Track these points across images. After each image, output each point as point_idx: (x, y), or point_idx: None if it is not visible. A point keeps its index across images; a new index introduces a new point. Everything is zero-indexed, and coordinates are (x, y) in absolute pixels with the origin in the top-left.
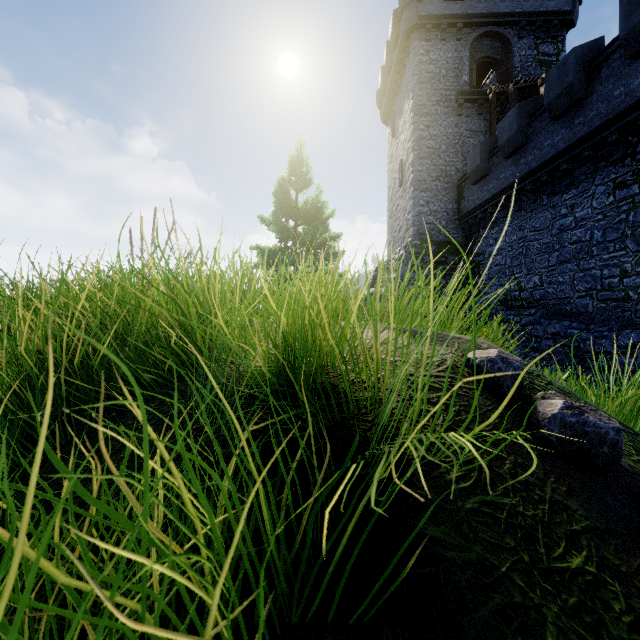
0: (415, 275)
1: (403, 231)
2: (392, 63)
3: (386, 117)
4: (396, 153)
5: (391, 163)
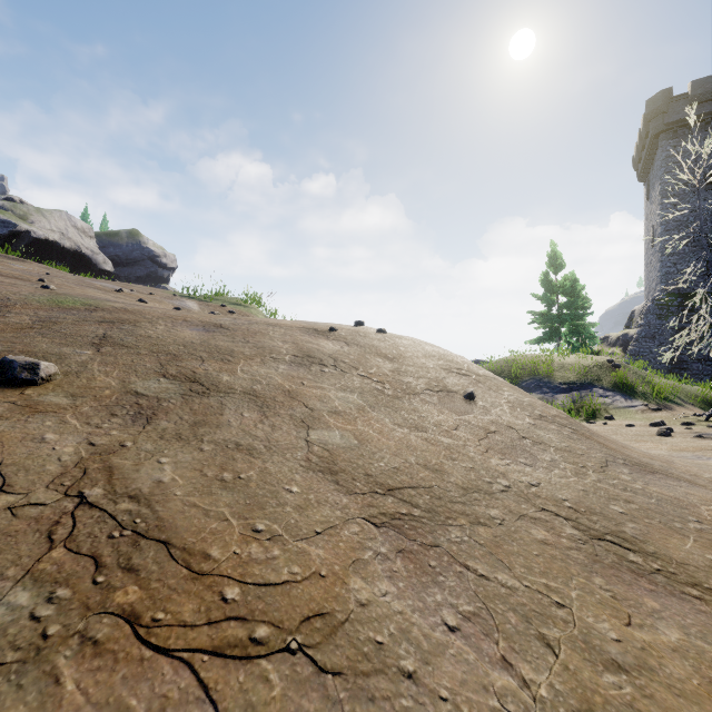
0: (660, 322)
1: (654, 284)
2: (645, 145)
3: (642, 179)
4: (650, 216)
5: (646, 221)
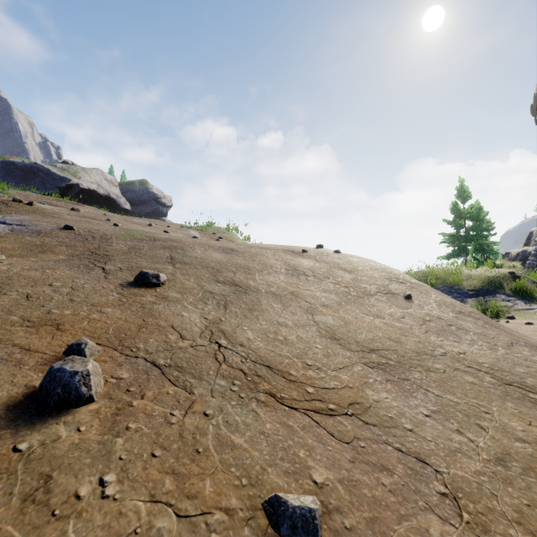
0: None
1: None
2: None
3: None
4: None
5: None
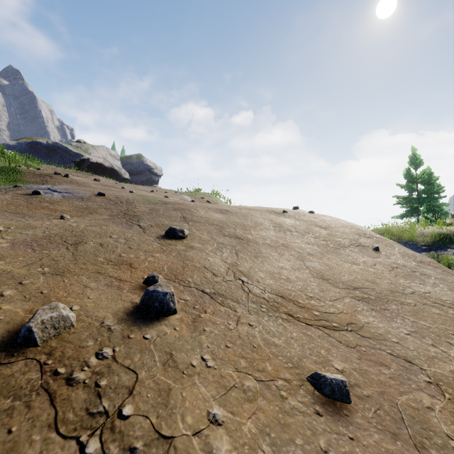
0: None
1: None
2: None
3: None
4: None
5: None
